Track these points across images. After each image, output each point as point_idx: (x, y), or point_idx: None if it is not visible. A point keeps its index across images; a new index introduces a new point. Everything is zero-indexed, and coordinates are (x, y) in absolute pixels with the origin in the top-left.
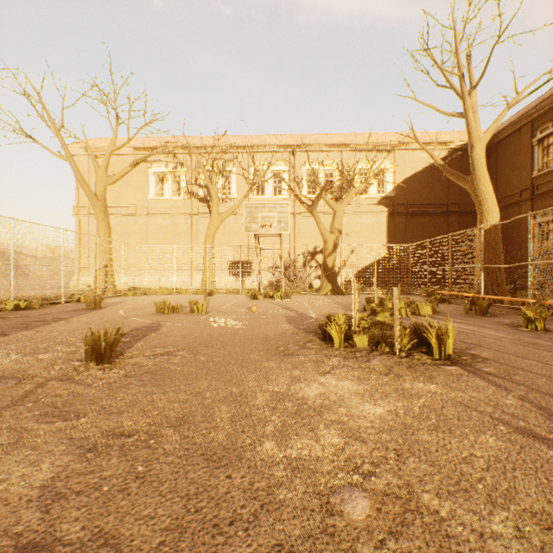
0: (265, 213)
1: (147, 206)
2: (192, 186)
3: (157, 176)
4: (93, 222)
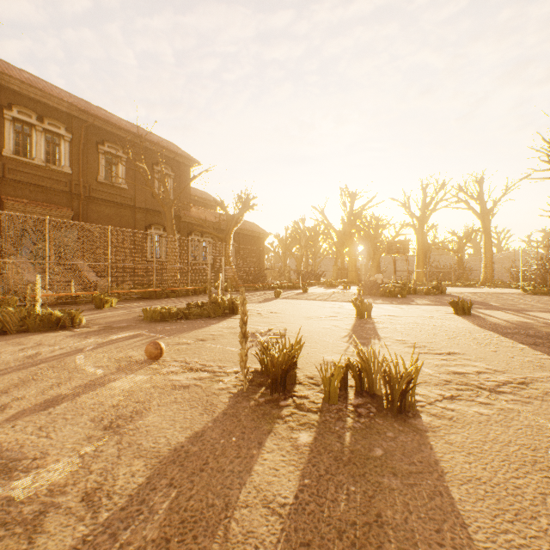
0: None
1: None
2: None
3: None
4: None
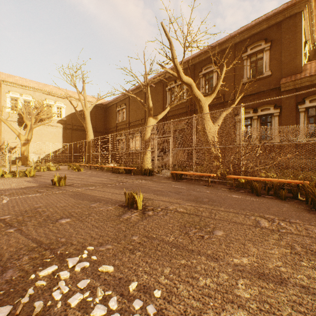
0: None
1: None
2: None
3: None
4: None
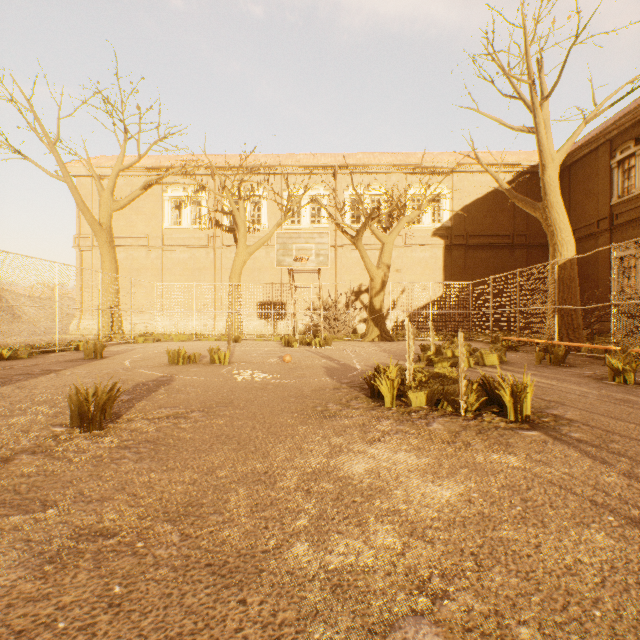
0: (301, 245)
1: (161, 236)
2: (215, 213)
3: (174, 202)
4: (98, 255)
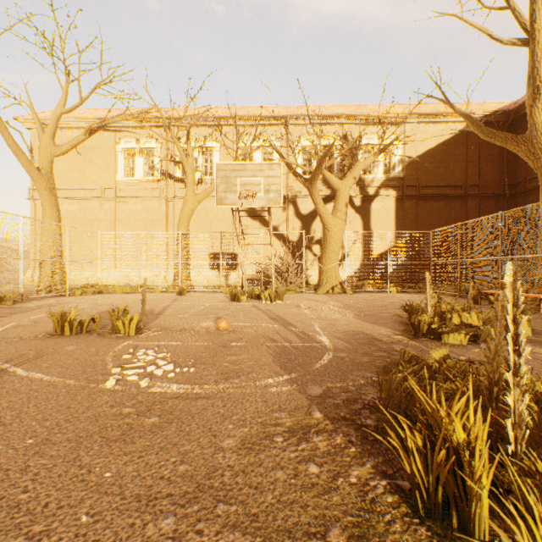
0: (247, 178)
1: (114, 188)
2: (167, 164)
3: (128, 154)
4: None
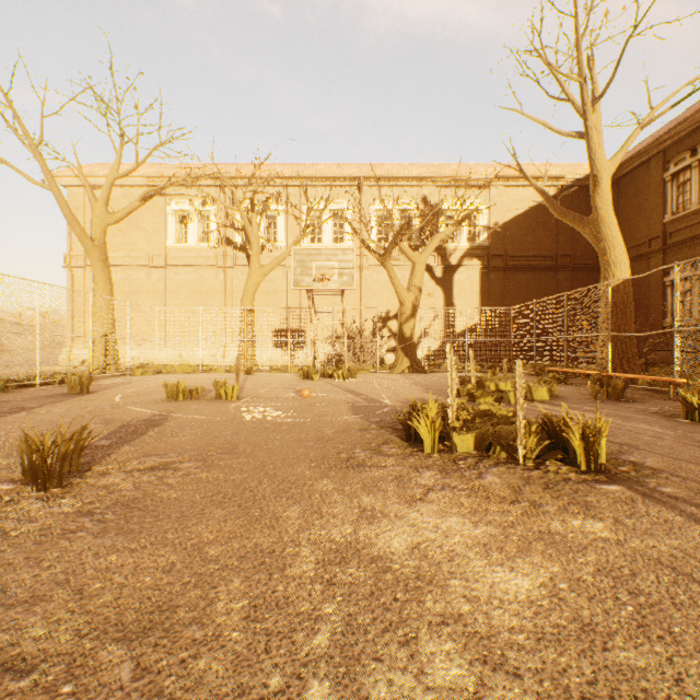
0: (322, 263)
1: (164, 255)
2: (225, 229)
3: (179, 216)
4: (91, 276)
